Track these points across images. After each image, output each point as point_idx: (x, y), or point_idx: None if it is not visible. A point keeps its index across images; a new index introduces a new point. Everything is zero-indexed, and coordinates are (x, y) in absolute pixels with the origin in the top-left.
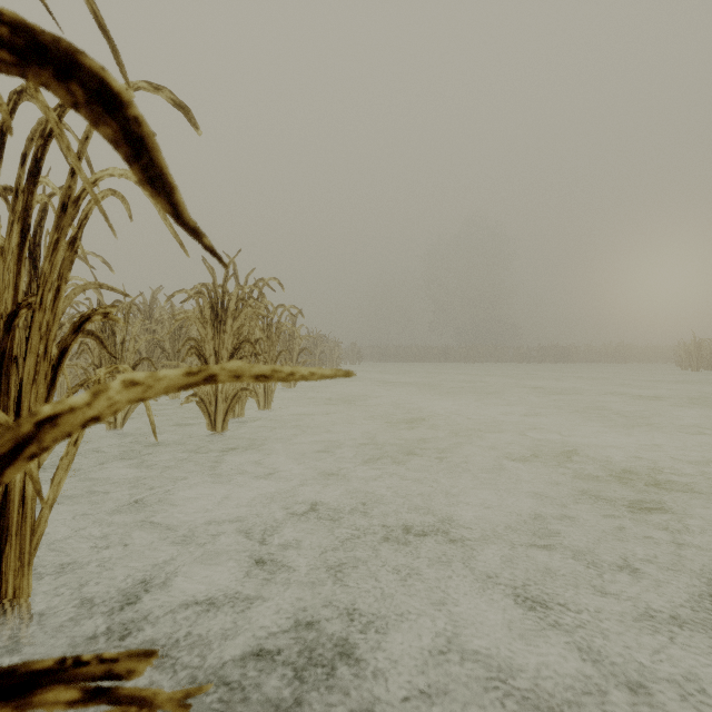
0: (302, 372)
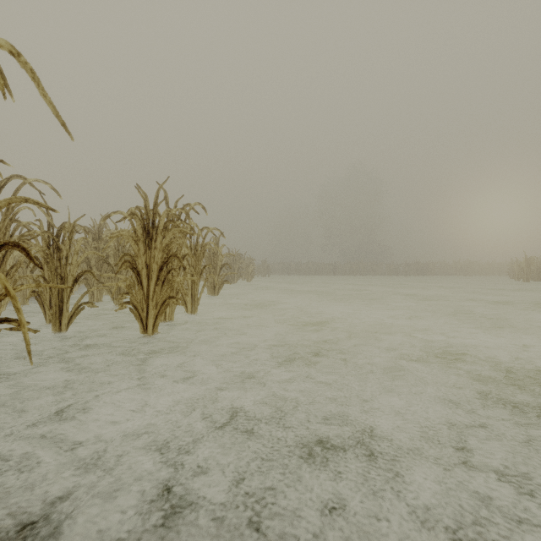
0: None
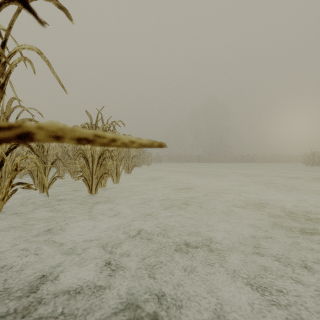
0: (123, 139)
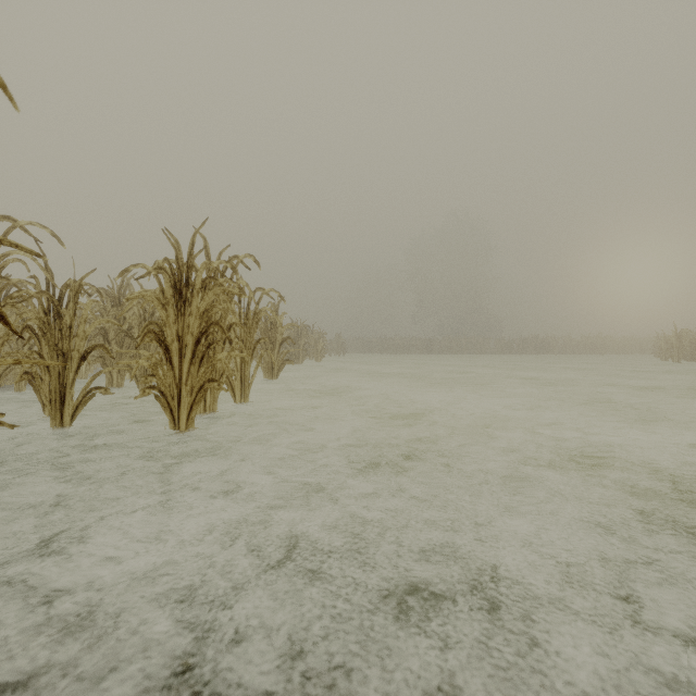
0: None
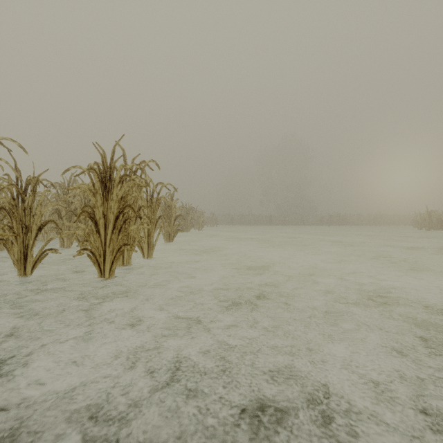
0: None
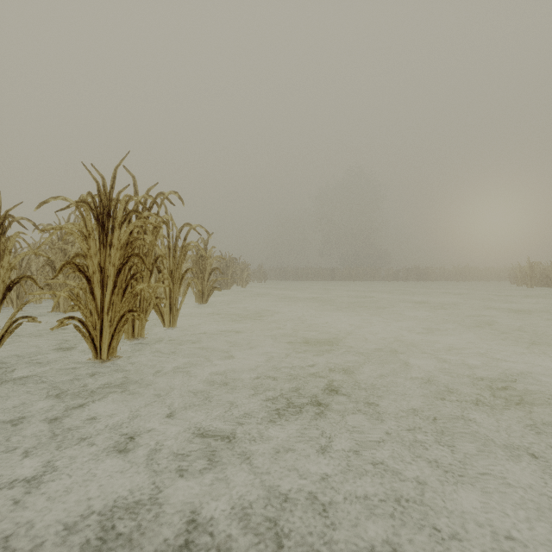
0: None
